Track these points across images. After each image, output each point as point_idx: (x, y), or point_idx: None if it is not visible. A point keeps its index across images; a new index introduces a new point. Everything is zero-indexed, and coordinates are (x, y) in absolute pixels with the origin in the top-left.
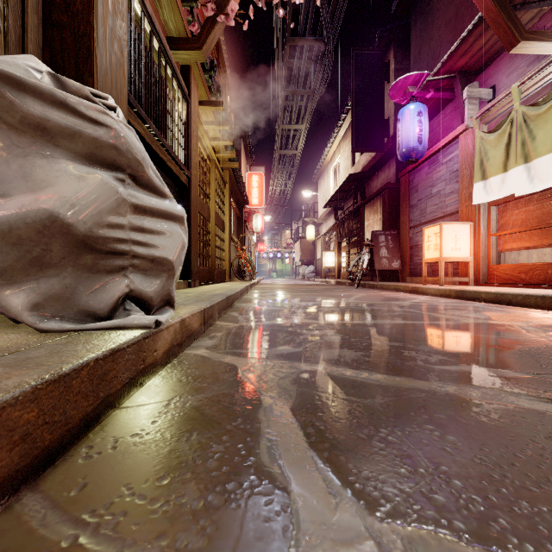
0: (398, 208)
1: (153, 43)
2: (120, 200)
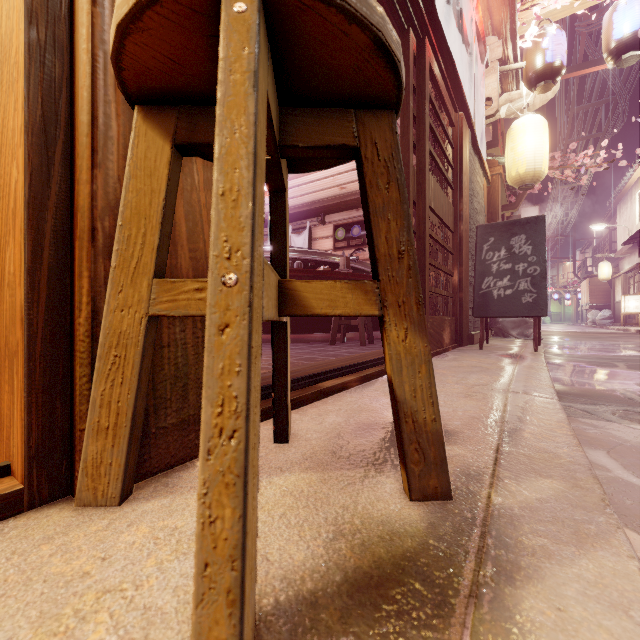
0: None
1: None
2: None
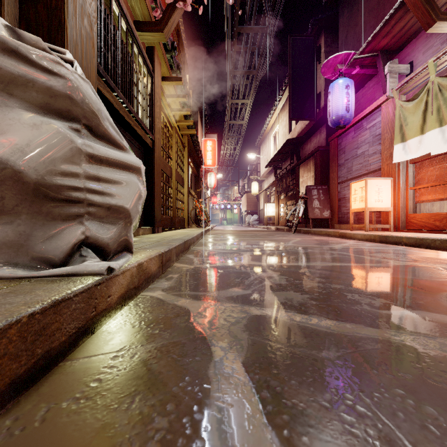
0: (328, 167)
1: (122, 24)
2: (74, 149)
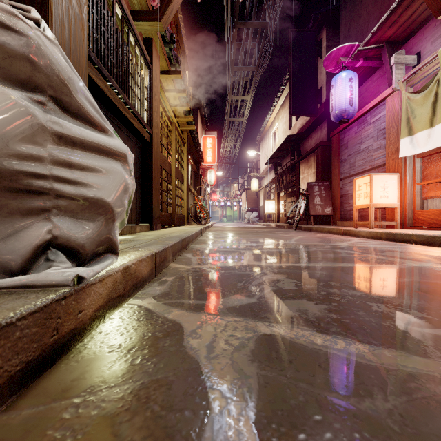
0: (330, 163)
1: (117, 11)
2: (35, 125)
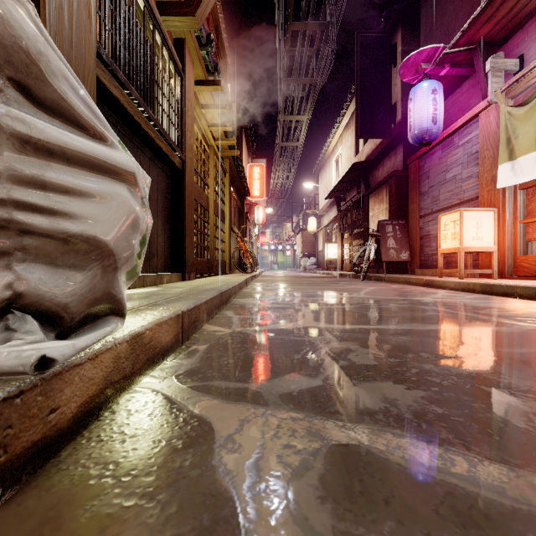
0: (406, 196)
1: (138, 1)
2: None
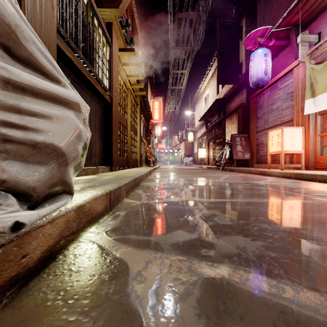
0: (248, 119)
1: None
2: None
